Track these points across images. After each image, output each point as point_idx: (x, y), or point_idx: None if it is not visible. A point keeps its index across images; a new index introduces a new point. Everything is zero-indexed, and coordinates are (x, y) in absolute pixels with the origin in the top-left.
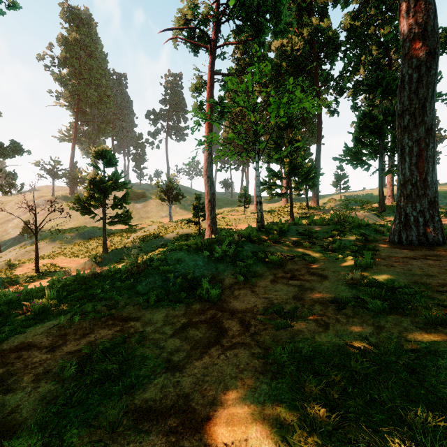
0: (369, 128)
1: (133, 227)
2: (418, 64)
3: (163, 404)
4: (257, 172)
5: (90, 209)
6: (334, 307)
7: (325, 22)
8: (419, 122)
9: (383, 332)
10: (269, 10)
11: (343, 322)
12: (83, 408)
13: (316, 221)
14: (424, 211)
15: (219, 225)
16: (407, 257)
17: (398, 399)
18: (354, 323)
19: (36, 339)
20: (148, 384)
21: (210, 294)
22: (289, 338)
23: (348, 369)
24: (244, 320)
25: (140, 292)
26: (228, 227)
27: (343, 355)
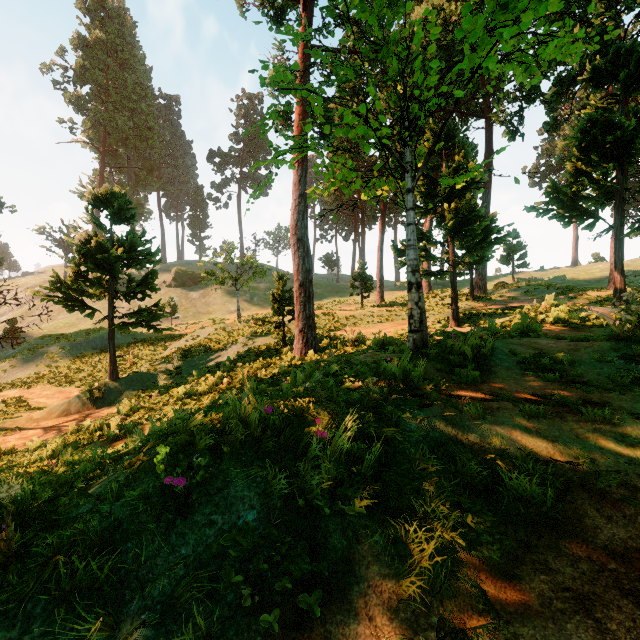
0: (599, 149)
1: (180, 329)
2: None
3: None
4: (410, 215)
5: (81, 301)
6: None
7: None
8: None
9: None
10: None
11: None
12: None
13: (535, 328)
14: None
15: (320, 327)
16: None
17: None
18: None
19: None
20: None
21: None
22: None
23: None
24: None
25: None
26: (334, 331)
27: None
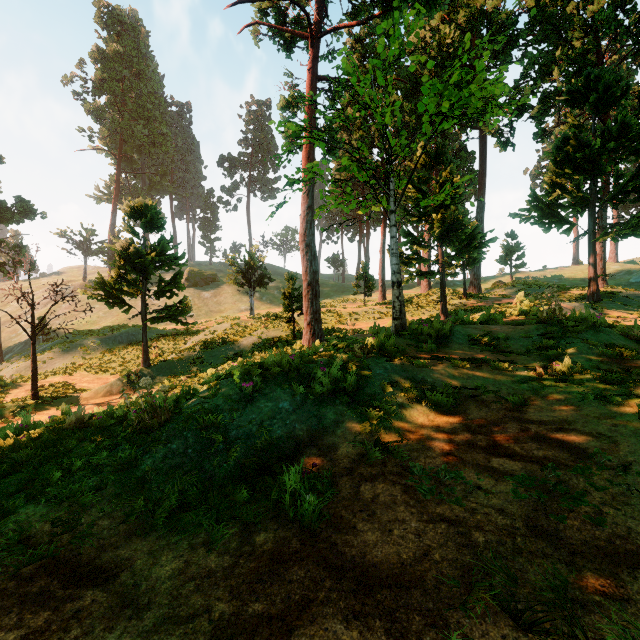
0: (573, 163)
1: (196, 326)
2: None
3: None
4: (393, 230)
5: (121, 298)
6: None
7: None
8: None
9: None
10: None
11: None
12: None
13: (495, 317)
14: None
15: (325, 323)
16: None
17: None
18: None
19: None
20: None
21: (302, 505)
22: None
23: None
24: (406, 635)
25: (145, 480)
26: (338, 326)
27: None
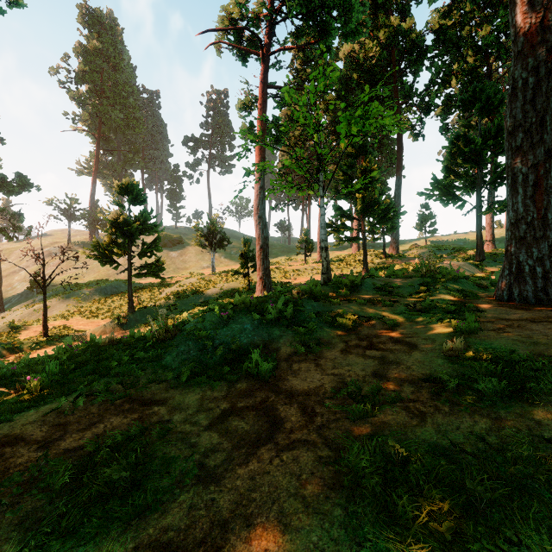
0: (463, 155)
1: (167, 280)
2: (535, 65)
3: (190, 537)
4: (322, 210)
5: (112, 258)
6: (431, 389)
7: (408, 21)
8: (536, 141)
9: (506, 428)
10: (337, 4)
11: (445, 411)
12: (75, 538)
13: (397, 273)
14: (544, 259)
15: (274, 277)
16: (523, 319)
17: (548, 544)
18: (461, 413)
19: (26, 429)
20: (170, 502)
21: (261, 369)
22: (370, 434)
23: (460, 486)
24: (307, 407)
25: (168, 366)
26: (284, 280)
27: (451, 464)
